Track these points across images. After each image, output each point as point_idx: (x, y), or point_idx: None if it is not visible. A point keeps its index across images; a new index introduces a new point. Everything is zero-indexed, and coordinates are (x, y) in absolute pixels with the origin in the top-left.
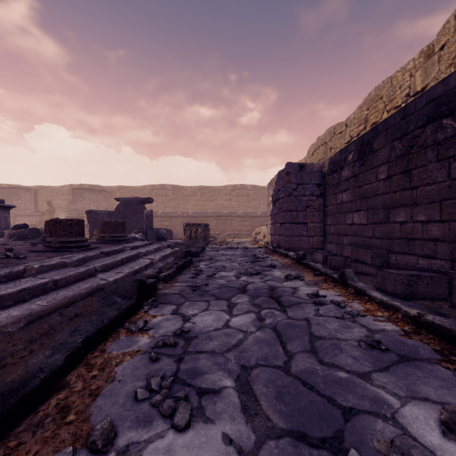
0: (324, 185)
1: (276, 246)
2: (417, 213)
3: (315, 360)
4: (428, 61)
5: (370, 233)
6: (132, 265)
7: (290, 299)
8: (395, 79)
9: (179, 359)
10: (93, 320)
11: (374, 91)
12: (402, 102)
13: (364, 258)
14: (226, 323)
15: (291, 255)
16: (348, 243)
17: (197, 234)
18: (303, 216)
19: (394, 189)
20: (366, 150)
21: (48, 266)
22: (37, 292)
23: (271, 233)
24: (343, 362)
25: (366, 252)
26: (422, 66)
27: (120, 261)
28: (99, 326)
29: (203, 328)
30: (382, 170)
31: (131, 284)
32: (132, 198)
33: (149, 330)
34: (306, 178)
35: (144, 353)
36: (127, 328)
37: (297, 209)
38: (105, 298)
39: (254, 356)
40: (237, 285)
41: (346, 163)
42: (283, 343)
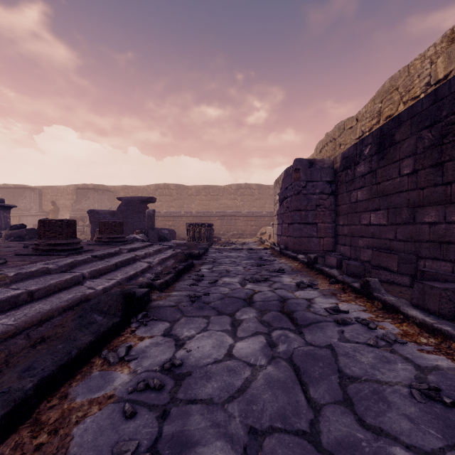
0: (336, 182)
1: (283, 248)
2: (452, 212)
3: (353, 418)
4: (452, 46)
5: (391, 235)
6: (127, 270)
7: (306, 316)
8: (412, 68)
9: (163, 413)
10: (57, 351)
11: (389, 82)
12: (421, 92)
13: (388, 265)
14: (229, 351)
15: (301, 258)
16: (364, 245)
17: (201, 235)
18: (312, 216)
19: (421, 185)
20: (386, 142)
21: (26, 273)
22: (5, 307)
23: (277, 233)
24: (395, 426)
25: (391, 257)
26: (445, 51)
27: (114, 265)
28: (63, 361)
29: (199, 358)
30: (406, 164)
31: (115, 298)
32: (135, 197)
33: (131, 360)
34: (315, 175)
35: (119, 400)
36: (105, 357)
37: (306, 209)
38: (82, 316)
39: (267, 411)
40: (242, 295)
41: (362, 158)
42: (303, 384)
